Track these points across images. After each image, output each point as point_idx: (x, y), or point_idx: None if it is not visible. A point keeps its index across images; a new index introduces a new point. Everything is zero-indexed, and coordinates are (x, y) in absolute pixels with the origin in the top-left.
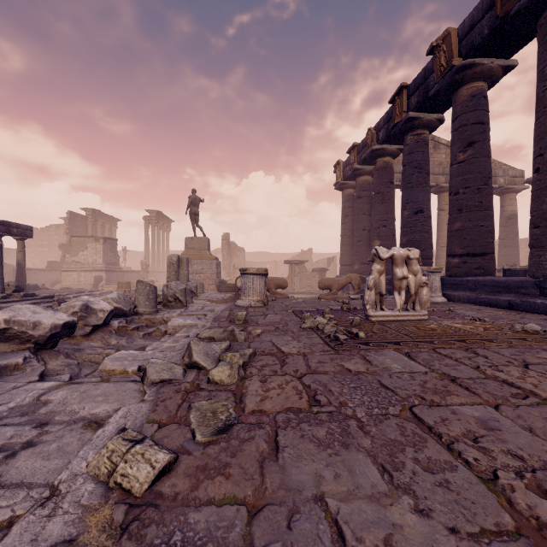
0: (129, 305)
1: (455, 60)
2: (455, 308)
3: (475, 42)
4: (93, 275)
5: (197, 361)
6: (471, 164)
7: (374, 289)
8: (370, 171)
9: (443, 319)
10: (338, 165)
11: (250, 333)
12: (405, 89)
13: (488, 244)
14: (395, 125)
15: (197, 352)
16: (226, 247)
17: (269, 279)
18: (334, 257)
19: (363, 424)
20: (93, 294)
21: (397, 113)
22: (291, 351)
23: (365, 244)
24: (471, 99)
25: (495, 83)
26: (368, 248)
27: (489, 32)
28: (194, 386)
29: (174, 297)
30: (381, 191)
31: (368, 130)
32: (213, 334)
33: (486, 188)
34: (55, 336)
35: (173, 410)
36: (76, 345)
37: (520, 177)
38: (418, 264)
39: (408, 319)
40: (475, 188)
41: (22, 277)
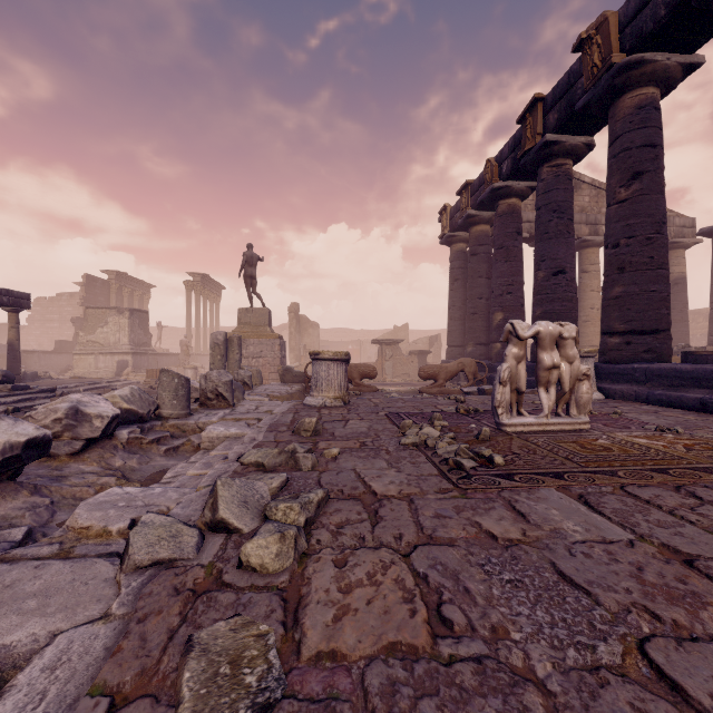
0: (147, 406)
1: (615, 56)
2: (622, 410)
3: (645, 28)
4: (116, 360)
5: (226, 519)
6: (637, 204)
7: (509, 383)
8: (489, 218)
9: (612, 429)
10: (444, 211)
11: (322, 454)
12: (540, 102)
13: (662, 318)
14: (525, 152)
15: (227, 501)
16: (295, 322)
17: (352, 365)
18: (438, 335)
19: (557, 703)
20: (113, 385)
21: (529, 136)
22: (388, 491)
23: (482, 317)
24: (637, 112)
25: (670, 89)
26: (486, 323)
27: (667, 13)
28: (211, 577)
29: (216, 392)
30: (505, 244)
31: (487, 161)
32: (262, 458)
33: (659, 238)
34: (11, 461)
35: (155, 651)
36: (57, 470)
37: (690, 227)
38: (575, 346)
39: (561, 429)
40: (644, 238)
41: (15, 362)
